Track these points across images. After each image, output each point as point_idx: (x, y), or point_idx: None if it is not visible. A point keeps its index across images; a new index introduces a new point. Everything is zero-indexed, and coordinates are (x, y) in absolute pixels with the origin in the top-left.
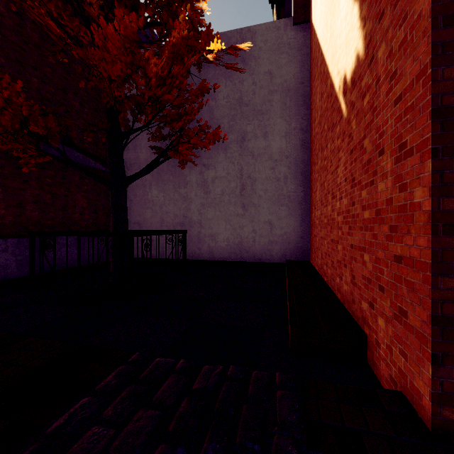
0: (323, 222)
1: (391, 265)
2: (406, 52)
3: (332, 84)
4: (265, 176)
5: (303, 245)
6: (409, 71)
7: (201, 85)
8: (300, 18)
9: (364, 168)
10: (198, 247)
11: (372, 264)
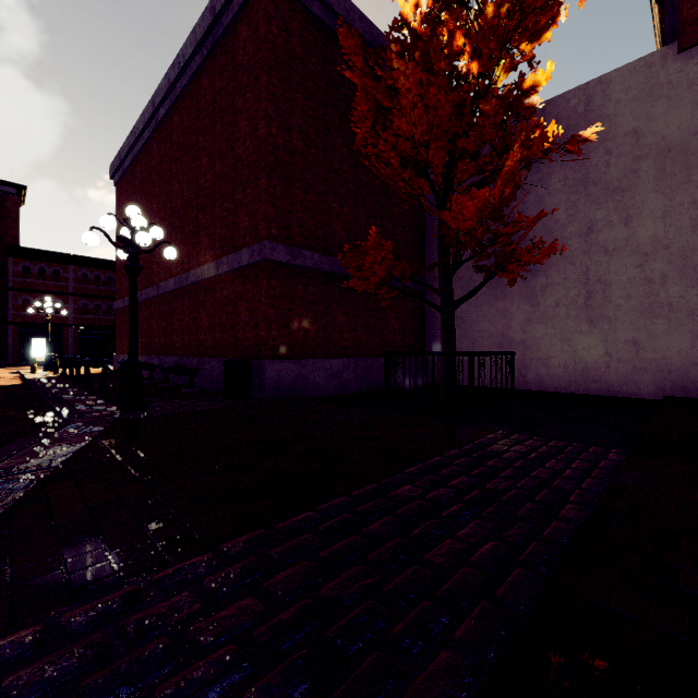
0: None
1: None
2: None
3: None
4: (627, 278)
5: None
6: None
7: (539, 214)
8: (691, 41)
9: None
10: (522, 374)
11: None
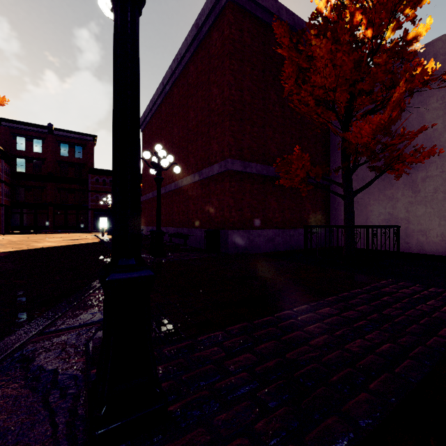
0: None
1: None
2: None
3: None
4: None
5: None
6: None
7: (420, 128)
8: None
9: None
10: (405, 241)
11: None
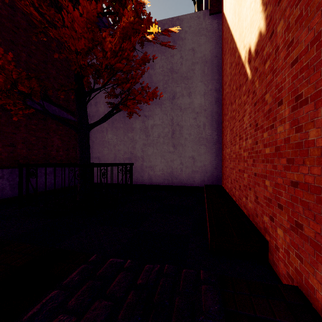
0: (232, 157)
1: (289, 189)
2: (302, 25)
3: (239, 55)
4: (189, 124)
5: (217, 174)
6: (304, 39)
7: (143, 56)
8: (215, 10)
9: (266, 116)
10: (141, 175)
11: (272, 188)
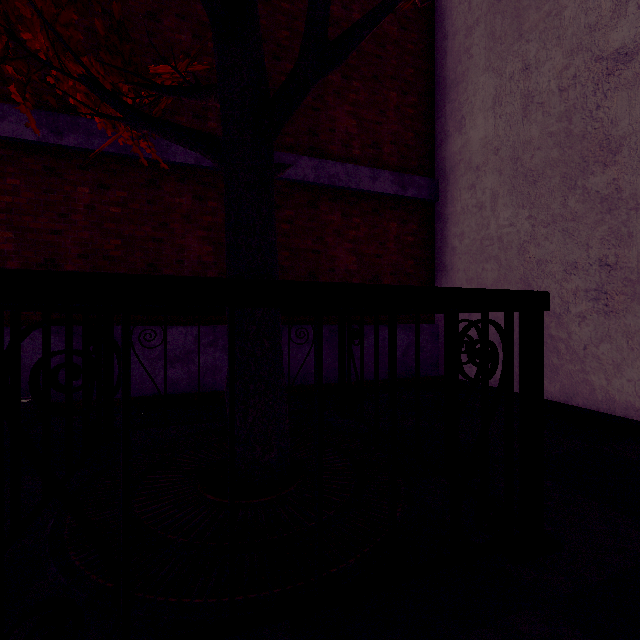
0: None
1: None
2: None
3: None
4: None
5: None
6: None
7: None
8: None
9: None
10: None
11: None
